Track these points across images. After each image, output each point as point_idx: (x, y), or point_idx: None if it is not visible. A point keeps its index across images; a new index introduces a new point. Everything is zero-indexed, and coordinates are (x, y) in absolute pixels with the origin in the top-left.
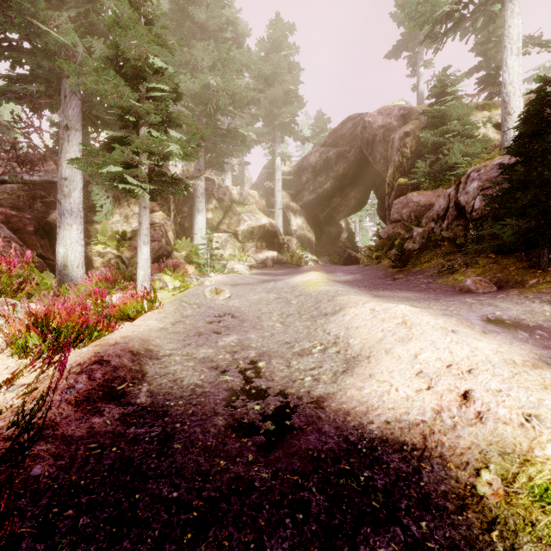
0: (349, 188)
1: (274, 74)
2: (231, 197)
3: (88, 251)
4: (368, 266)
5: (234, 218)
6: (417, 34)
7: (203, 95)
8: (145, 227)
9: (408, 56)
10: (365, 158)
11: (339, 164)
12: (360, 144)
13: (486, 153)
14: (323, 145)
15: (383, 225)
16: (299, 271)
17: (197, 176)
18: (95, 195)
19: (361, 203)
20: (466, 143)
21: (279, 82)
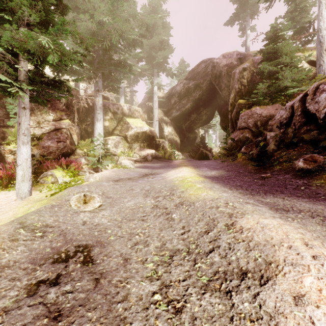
0: (202, 108)
1: (152, 29)
2: (122, 111)
3: (1, 149)
4: (225, 162)
5: (124, 126)
6: (246, 8)
7: (100, 34)
8: (25, 128)
9: (240, 23)
10: (213, 88)
11: (196, 91)
12: (210, 78)
13: (303, 81)
14: (185, 79)
15: (220, 133)
16: (171, 165)
17: (78, 78)
18: (9, 105)
19: (209, 118)
20: (293, 71)
21: (156, 35)
